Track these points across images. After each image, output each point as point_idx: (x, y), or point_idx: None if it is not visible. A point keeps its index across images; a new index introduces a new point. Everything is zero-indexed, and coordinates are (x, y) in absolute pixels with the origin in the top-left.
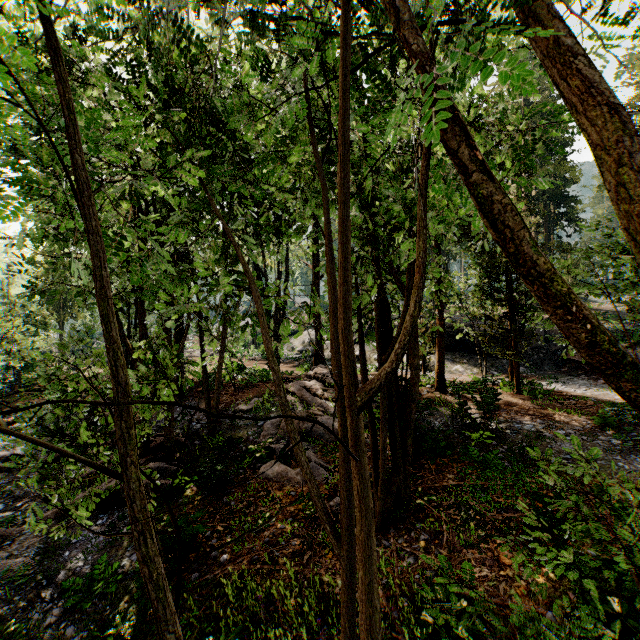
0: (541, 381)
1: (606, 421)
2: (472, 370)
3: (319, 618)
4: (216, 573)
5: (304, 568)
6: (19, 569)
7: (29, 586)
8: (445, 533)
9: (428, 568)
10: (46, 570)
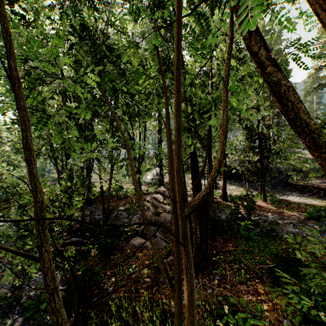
0: (276, 194)
1: (311, 215)
2: (240, 189)
3: (161, 324)
4: (106, 298)
5: (153, 295)
6: (1, 296)
7: (6, 305)
8: (228, 276)
9: (219, 295)
10: (16, 296)
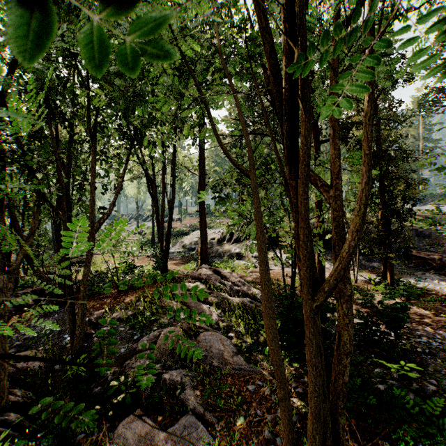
0: (401, 277)
1: None
2: None
3: None
4: None
5: None
6: None
7: None
8: None
9: None
10: None
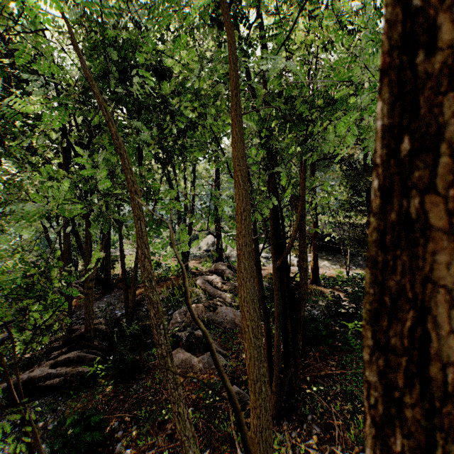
0: None
1: None
2: (336, 265)
3: None
4: None
5: None
6: None
7: None
8: (336, 428)
9: None
10: None
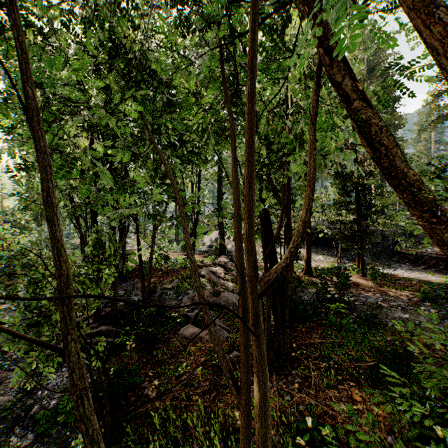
0: (379, 267)
1: (426, 296)
2: (330, 259)
3: (222, 442)
4: (147, 407)
5: (211, 403)
6: (4, 404)
7: (11, 417)
8: (313, 378)
9: (301, 403)
10: (24, 405)
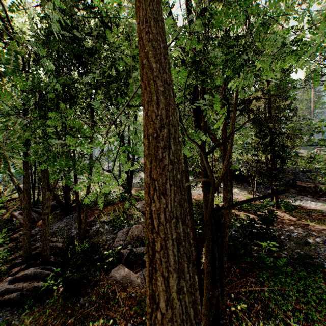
0: (286, 199)
1: None
2: (244, 192)
3: None
4: None
5: None
6: None
7: None
8: None
9: None
10: None
